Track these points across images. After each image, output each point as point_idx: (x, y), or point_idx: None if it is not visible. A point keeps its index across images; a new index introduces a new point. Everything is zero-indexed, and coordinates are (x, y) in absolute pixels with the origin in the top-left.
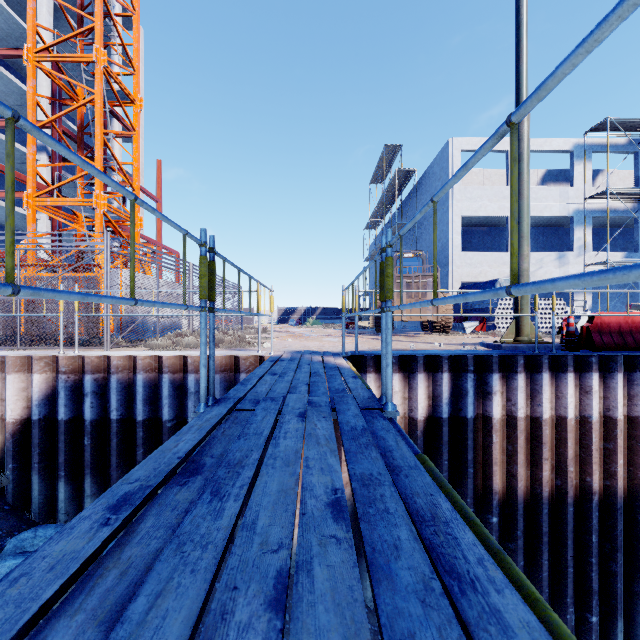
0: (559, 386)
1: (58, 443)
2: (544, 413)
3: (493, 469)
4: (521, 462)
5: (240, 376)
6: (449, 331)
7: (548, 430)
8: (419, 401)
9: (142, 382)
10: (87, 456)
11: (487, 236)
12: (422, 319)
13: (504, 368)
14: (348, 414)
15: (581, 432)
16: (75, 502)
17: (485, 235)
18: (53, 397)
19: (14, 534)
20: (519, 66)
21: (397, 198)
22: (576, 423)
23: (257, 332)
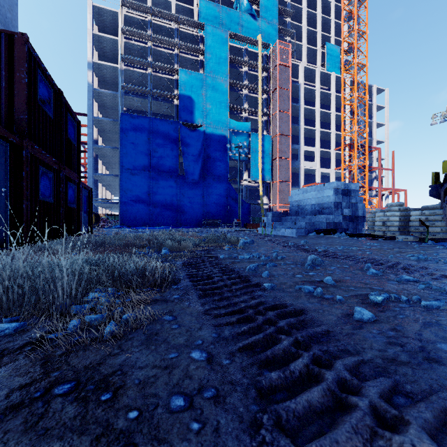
0: None
1: None
2: None
3: None
4: None
5: None
6: None
7: None
8: None
9: None
10: None
11: None
12: None
13: None
14: None
15: None
16: None
17: None
18: None
19: None
20: None
21: None
22: None
23: None
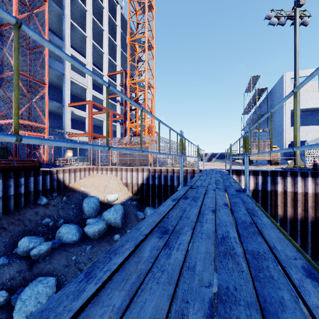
0: (305, 182)
1: (149, 189)
2: (298, 190)
3: (277, 207)
4: (289, 206)
5: (195, 174)
6: (278, 164)
7: (300, 196)
8: (250, 184)
9: (169, 175)
10: (156, 193)
11: (310, 116)
12: (263, 159)
13: (283, 175)
14: (222, 174)
15: (315, 198)
16: (153, 205)
17: (308, 116)
18: (148, 178)
19: (143, 209)
20: (295, 67)
21: (258, 100)
22: (313, 195)
23: (193, 164)
